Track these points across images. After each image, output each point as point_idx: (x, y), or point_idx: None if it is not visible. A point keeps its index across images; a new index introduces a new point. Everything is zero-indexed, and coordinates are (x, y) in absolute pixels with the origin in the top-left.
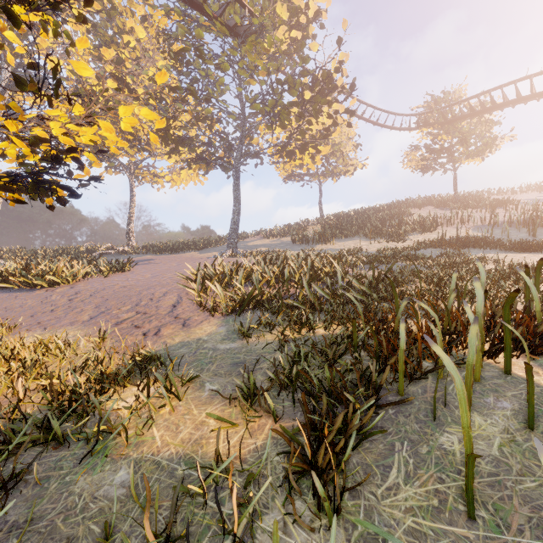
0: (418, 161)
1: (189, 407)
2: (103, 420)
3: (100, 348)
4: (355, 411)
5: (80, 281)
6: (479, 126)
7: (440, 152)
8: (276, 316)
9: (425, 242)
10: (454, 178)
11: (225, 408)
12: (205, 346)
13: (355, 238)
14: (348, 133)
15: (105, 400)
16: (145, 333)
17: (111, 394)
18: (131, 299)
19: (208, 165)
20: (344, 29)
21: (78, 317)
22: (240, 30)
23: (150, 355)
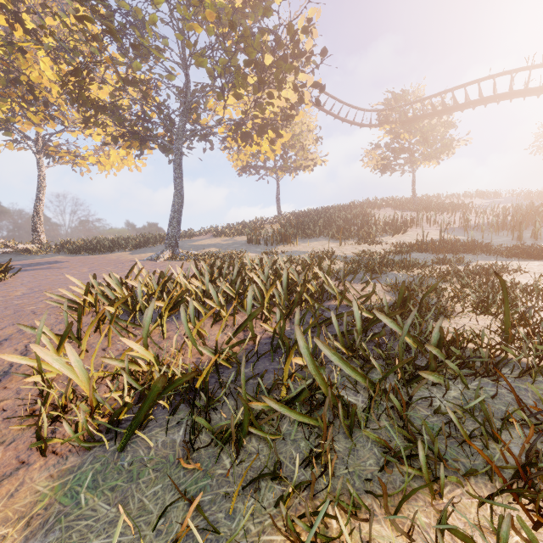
0: (379, 160)
1: None
2: None
3: None
4: None
5: None
6: (438, 128)
7: (401, 151)
8: (229, 449)
9: (405, 244)
10: (413, 180)
11: None
12: None
13: (321, 239)
14: (308, 124)
15: None
16: None
17: None
18: None
19: (142, 143)
20: None
21: None
22: None
23: None
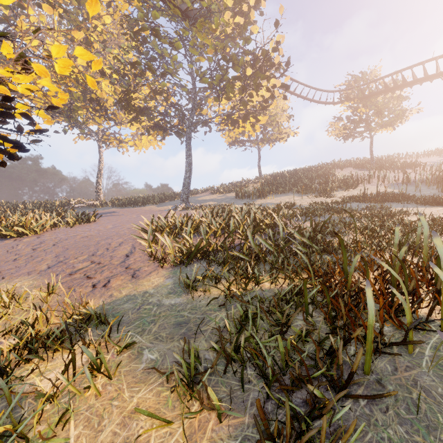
0: (341, 130)
1: (120, 387)
2: (3, 418)
3: (47, 301)
4: (321, 407)
5: (47, 231)
6: (392, 101)
7: (359, 122)
8: (222, 267)
9: (350, 197)
10: (370, 144)
11: (161, 390)
12: (150, 301)
13: (289, 194)
14: (282, 106)
15: (18, 382)
16: (95, 284)
17: (39, 363)
18: (88, 249)
19: (164, 132)
20: (280, 13)
21: (37, 266)
22: (191, 13)
23: (90, 314)
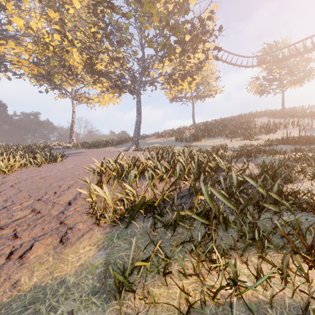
0: (258, 87)
1: None
2: None
3: None
4: None
5: (17, 170)
6: (301, 63)
7: (273, 80)
8: (170, 230)
9: (274, 140)
10: (282, 98)
11: None
12: (58, 313)
13: (219, 138)
14: (211, 70)
15: None
16: (13, 250)
17: None
18: (38, 192)
19: (120, 90)
20: None
21: None
22: None
23: None
